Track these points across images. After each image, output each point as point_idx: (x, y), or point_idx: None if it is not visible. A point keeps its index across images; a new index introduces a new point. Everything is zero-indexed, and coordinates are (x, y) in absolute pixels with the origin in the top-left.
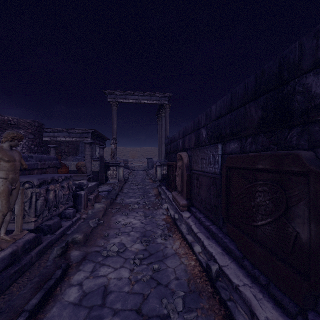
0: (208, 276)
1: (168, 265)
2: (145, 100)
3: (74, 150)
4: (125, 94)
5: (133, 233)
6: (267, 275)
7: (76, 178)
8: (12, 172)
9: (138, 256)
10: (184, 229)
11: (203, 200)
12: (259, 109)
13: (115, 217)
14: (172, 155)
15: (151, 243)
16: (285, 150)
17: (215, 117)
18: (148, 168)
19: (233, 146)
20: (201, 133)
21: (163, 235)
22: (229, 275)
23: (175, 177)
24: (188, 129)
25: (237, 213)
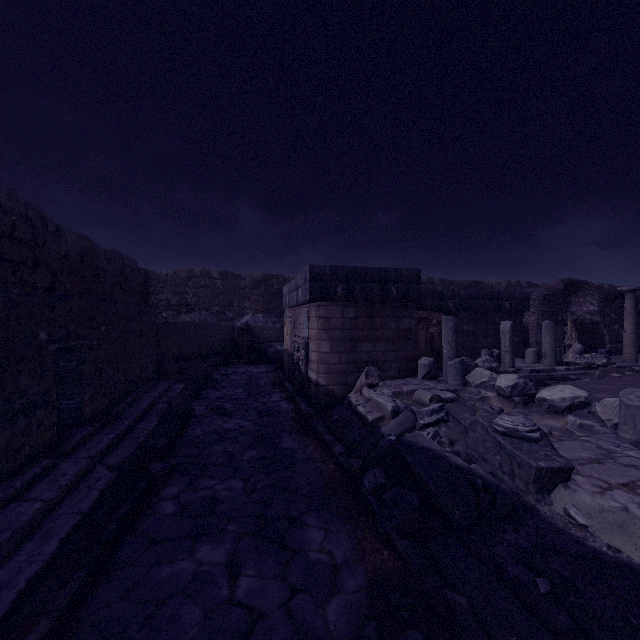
0: None
1: None
2: None
3: None
4: None
5: None
6: None
7: None
8: (571, 324)
9: None
10: None
11: None
12: None
13: None
14: None
15: None
16: None
17: None
18: None
19: None
20: None
21: None
22: None
23: None
24: None
25: None
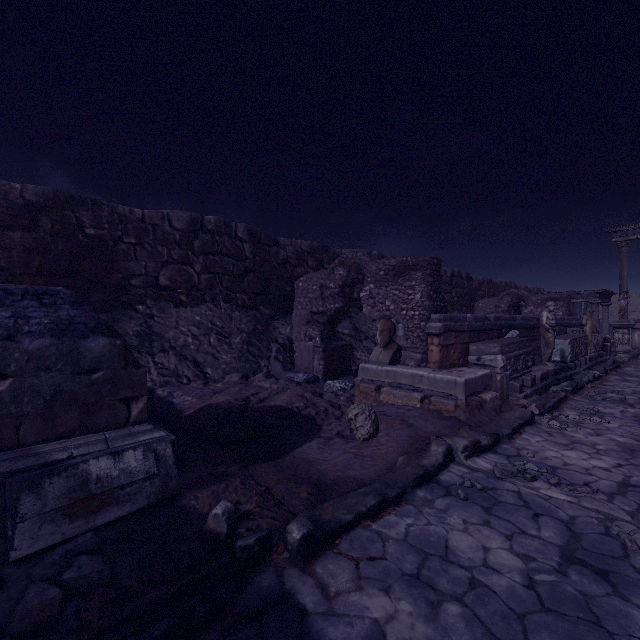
0: None
1: None
2: None
3: None
4: None
5: None
6: None
7: None
8: (591, 325)
9: None
10: None
11: None
12: None
13: None
14: None
15: None
16: None
17: None
18: None
19: None
20: None
21: None
22: None
23: None
24: None
25: None
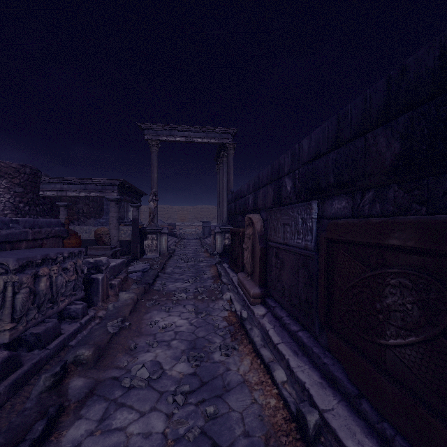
0: (301, 431)
1: (232, 405)
2: (198, 138)
3: (97, 210)
4: (170, 129)
5: (176, 343)
6: (409, 439)
7: (94, 253)
8: None
9: (182, 389)
10: (257, 337)
11: (286, 290)
12: (396, 140)
13: (150, 315)
14: (237, 217)
15: (204, 362)
16: (444, 213)
17: (308, 158)
18: (203, 236)
19: (339, 206)
20: (283, 185)
21: (223, 348)
22: (338, 430)
23: (242, 250)
24: (262, 178)
25: (348, 318)
